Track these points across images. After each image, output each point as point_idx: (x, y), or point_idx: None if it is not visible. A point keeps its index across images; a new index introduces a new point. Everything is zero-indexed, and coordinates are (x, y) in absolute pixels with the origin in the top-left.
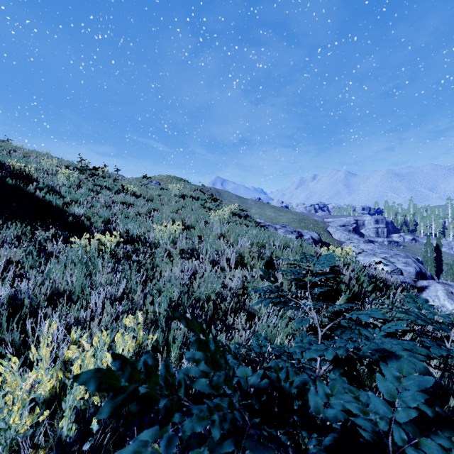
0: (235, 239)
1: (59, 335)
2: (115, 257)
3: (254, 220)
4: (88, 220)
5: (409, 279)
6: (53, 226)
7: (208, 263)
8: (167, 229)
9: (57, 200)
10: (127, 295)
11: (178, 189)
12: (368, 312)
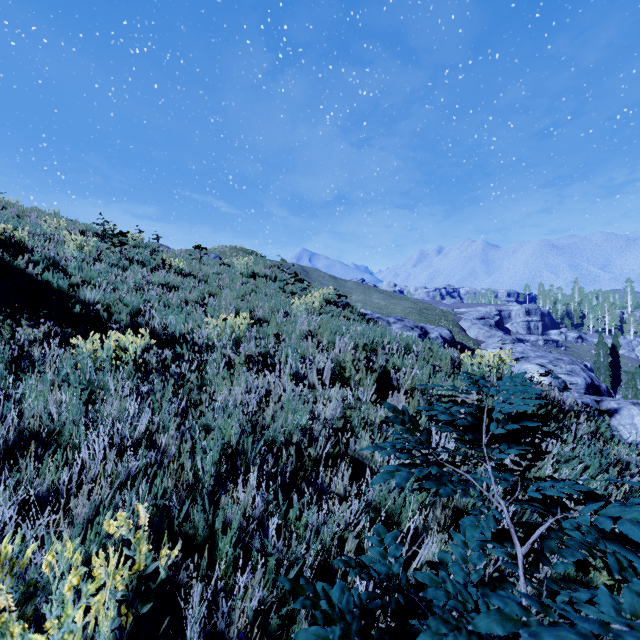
0: (330, 339)
1: (7, 525)
2: (144, 367)
3: (357, 310)
4: (107, 311)
5: (589, 399)
6: (48, 320)
7: (289, 379)
8: (227, 324)
9: (59, 280)
10: (153, 435)
11: (246, 265)
12: (638, 516)
